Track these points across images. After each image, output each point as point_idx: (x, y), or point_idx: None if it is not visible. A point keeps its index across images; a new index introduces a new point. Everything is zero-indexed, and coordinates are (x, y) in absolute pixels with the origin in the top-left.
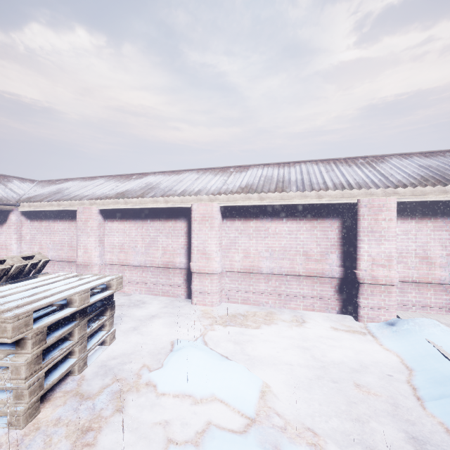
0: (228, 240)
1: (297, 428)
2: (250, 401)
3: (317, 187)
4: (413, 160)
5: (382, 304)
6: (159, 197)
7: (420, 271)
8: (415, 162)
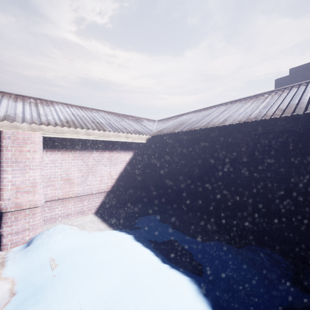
0: None
1: None
2: None
3: None
4: (71, 109)
5: (27, 226)
6: None
7: (64, 190)
8: (72, 110)
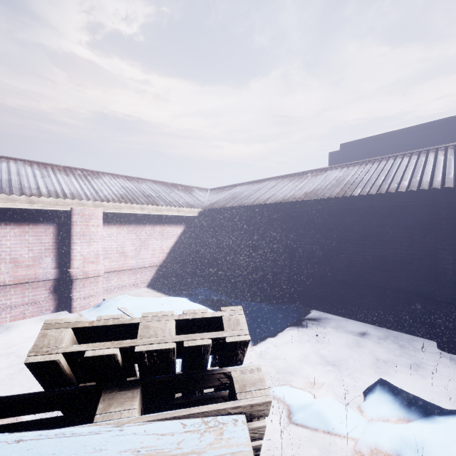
0: None
1: None
2: None
3: (29, 192)
4: (119, 181)
5: (92, 293)
6: None
7: (120, 263)
8: (120, 183)
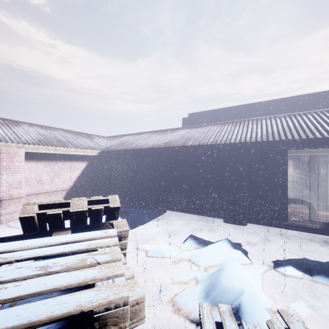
0: None
1: None
2: None
3: None
4: (36, 129)
5: (16, 209)
6: None
7: (38, 188)
8: (37, 130)
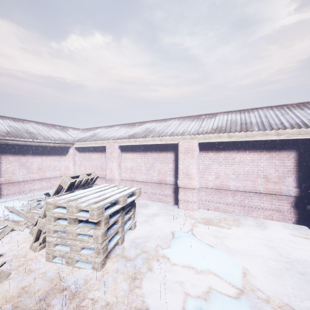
0: (203, 166)
1: (277, 302)
2: (237, 278)
3: (276, 127)
4: None
5: None
6: (156, 137)
7: None
8: None
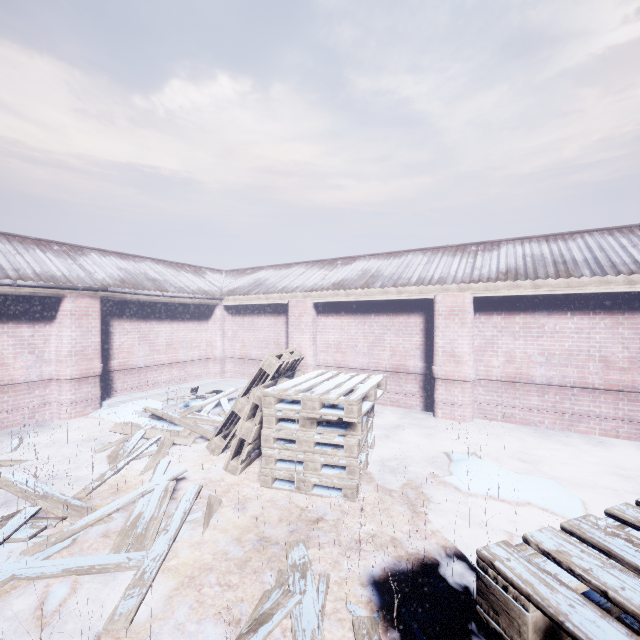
0: (482, 340)
1: None
2: (581, 514)
3: (625, 269)
4: None
5: None
6: (391, 288)
7: None
8: None
